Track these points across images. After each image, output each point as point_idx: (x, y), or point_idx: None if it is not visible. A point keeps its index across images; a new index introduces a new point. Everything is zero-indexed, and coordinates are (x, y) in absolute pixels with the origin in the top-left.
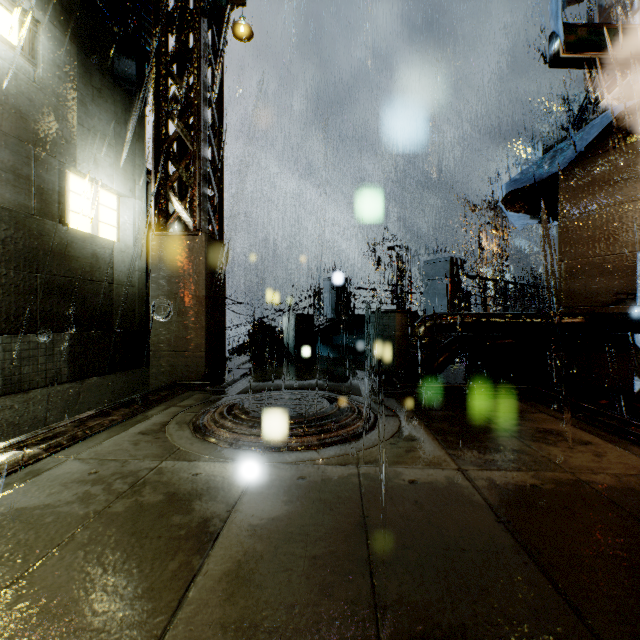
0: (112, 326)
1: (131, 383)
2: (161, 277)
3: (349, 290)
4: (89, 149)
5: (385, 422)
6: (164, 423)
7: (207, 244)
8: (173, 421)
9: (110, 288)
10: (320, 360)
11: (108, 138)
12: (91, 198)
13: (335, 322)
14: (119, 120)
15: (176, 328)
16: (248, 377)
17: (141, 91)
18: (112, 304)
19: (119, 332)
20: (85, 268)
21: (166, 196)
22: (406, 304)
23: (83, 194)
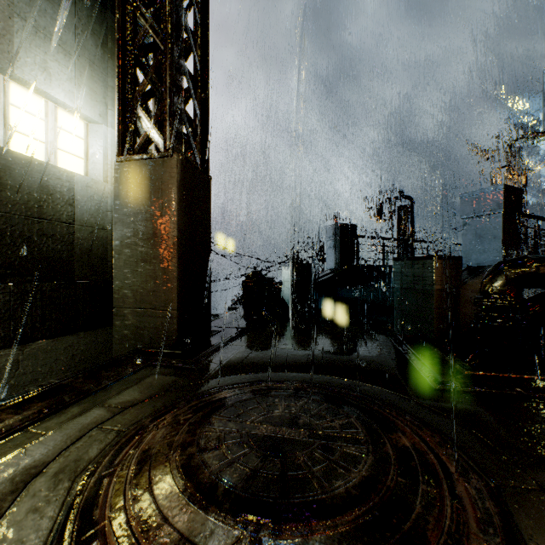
0: (73, 276)
1: (100, 344)
2: (125, 214)
3: (354, 238)
4: (36, 52)
5: (538, 530)
6: (34, 470)
7: (180, 168)
8: (56, 462)
9: (69, 229)
10: (324, 316)
11: (66, 45)
12: (45, 118)
13: (339, 273)
14: (83, 28)
15: (142, 279)
16: (235, 342)
17: (115, 1)
18: (73, 249)
19: (82, 283)
20: (29, 202)
21: (132, 112)
22: (415, 254)
23: (32, 112)
